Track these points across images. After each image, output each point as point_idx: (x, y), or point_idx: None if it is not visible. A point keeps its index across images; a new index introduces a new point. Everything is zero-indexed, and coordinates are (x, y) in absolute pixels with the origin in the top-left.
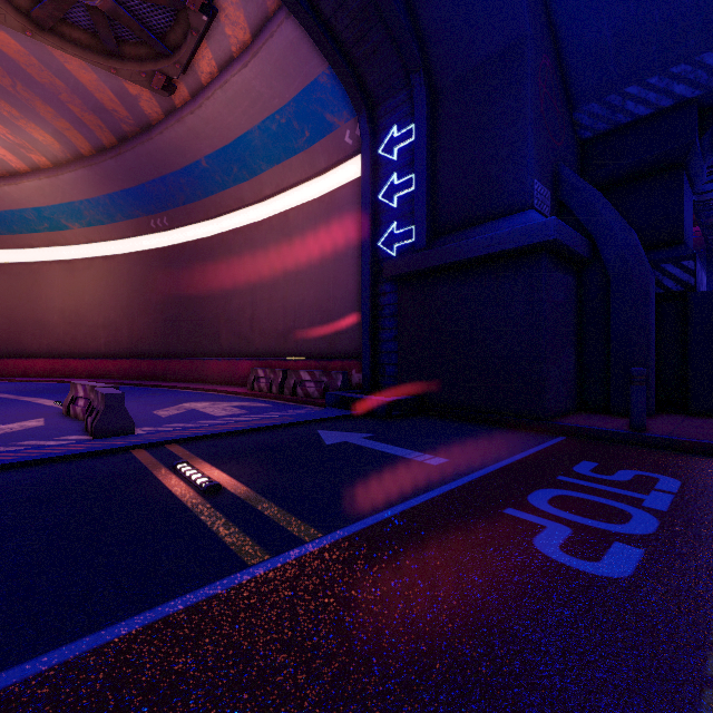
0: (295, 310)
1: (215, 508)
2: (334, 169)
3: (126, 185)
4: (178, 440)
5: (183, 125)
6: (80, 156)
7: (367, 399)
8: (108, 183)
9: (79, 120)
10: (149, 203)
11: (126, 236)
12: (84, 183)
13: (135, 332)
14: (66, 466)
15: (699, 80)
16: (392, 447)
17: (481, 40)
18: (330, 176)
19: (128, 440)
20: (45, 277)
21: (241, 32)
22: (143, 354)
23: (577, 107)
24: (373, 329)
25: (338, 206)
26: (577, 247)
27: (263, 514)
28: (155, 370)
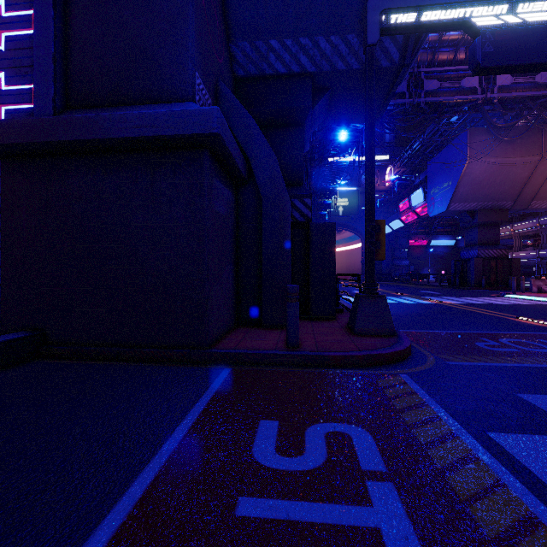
0: None
1: None
2: None
3: None
4: None
5: None
6: None
7: None
8: None
9: None
10: None
11: None
12: None
13: None
14: None
15: (315, 58)
16: None
17: None
18: None
19: None
20: None
21: None
22: None
23: (234, 39)
24: None
25: None
26: (238, 160)
27: None
28: None
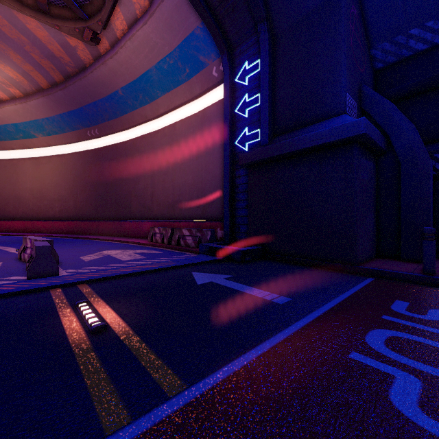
0: (180, 188)
1: (95, 351)
2: (205, 95)
3: (71, 108)
4: (88, 281)
5: (106, 66)
6: (41, 89)
7: (227, 249)
8: (59, 106)
9: (39, 64)
10: (86, 120)
11: (72, 142)
12: (44, 107)
13: (77, 203)
14: None
15: None
16: (246, 287)
17: None
18: (203, 99)
19: (50, 281)
20: (21, 169)
21: None
22: (82, 218)
23: (373, 46)
24: (232, 200)
25: (208, 119)
26: (378, 141)
27: (135, 358)
28: (90, 228)
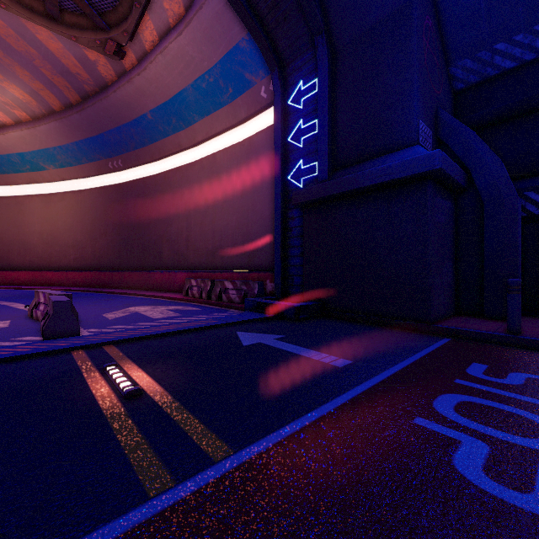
0: (221, 232)
1: (130, 417)
2: (252, 119)
3: (89, 134)
4: (115, 341)
5: (132, 85)
6: (53, 111)
7: (278, 304)
8: (75, 133)
9: (50, 82)
10: (107, 148)
11: (90, 175)
12: (56, 133)
13: (97, 250)
14: (7, 367)
15: None
16: (301, 348)
17: (374, 5)
18: (249, 125)
19: (71, 342)
20: (27, 208)
21: (176, 6)
22: (103, 268)
23: (453, 63)
24: (284, 247)
25: (255, 148)
26: (456, 177)
27: (176, 424)
28: (112, 280)
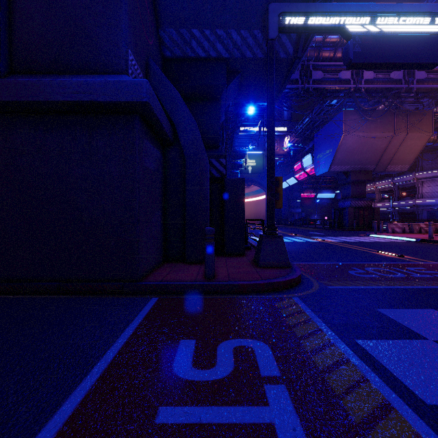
0: None
1: None
2: None
3: None
4: None
5: None
6: None
7: None
8: None
9: None
10: None
11: None
12: None
13: None
14: None
15: (229, 47)
16: None
17: None
18: None
19: None
20: None
21: None
22: None
23: (162, 26)
24: None
25: None
26: (165, 125)
27: None
28: None
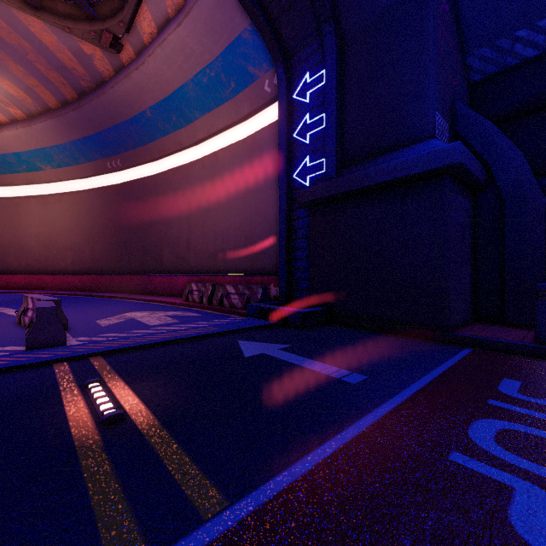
0: (223, 234)
1: (106, 450)
2: (256, 115)
3: (86, 133)
4: (104, 352)
5: (130, 80)
6: (49, 109)
7: (283, 310)
8: (72, 131)
9: (45, 78)
10: (106, 148)
11: (88, 175)
12: (52, 131)
13: (95, 253)
14: None
15: None
16: (308, 360)
17: None
18: (252, 121)
19: (55, 353)
20: (24, 209)
21: None
22: (101, 271)
23: (469, 52)
24: (289, 249)
25: (258, 146)
26: (476, 172)
27: (160, 461)
28: (110, 284)
